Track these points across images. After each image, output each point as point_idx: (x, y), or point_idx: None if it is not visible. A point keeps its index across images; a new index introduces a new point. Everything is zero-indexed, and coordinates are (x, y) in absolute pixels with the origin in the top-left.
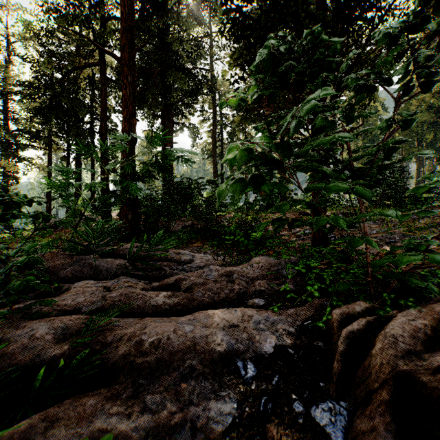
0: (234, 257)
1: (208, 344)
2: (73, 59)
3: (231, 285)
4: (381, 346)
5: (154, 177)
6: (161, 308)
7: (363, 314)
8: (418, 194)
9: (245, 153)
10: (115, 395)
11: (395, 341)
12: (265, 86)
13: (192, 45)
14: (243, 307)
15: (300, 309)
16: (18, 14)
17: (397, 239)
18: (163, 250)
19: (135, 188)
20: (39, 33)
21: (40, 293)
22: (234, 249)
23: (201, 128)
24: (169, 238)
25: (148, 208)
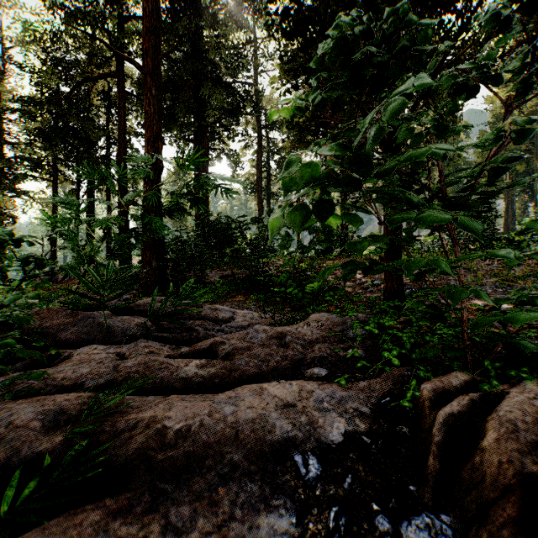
0: (285, 314)
1: (255, 432)
2: (85, 69)
3: (283, 350)
4: (497, 436)
5: (184, 212)
6: (193, 381)
7: (462, 390)
8: (535, 230)
9: (307, 171)
10: (126, 508)
11: (515, 429)
12: (329, 88)
13: (232, 53)
14: (300, 380)
15: (373, 381)
16: (16, 13)
17: (488, 291)
18: (195, 305)
19: (160, 226)
20: (42, 36)
21: (31, 361)
22: (285, 304)
23: (243, 155)
24: (203, 290)
25: (178, 254)
